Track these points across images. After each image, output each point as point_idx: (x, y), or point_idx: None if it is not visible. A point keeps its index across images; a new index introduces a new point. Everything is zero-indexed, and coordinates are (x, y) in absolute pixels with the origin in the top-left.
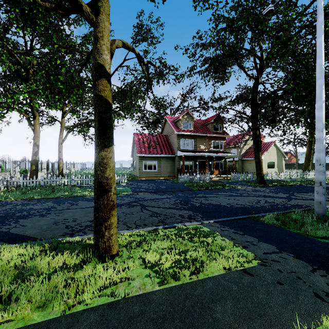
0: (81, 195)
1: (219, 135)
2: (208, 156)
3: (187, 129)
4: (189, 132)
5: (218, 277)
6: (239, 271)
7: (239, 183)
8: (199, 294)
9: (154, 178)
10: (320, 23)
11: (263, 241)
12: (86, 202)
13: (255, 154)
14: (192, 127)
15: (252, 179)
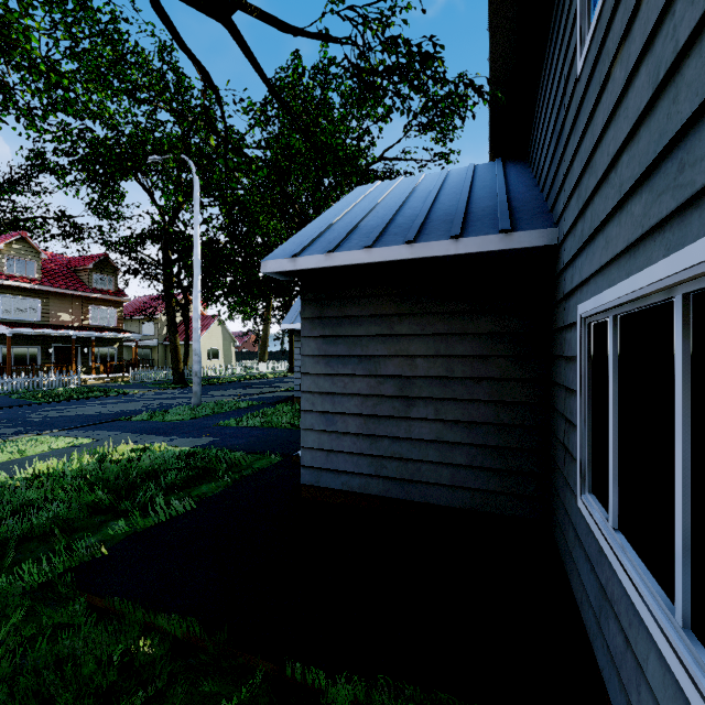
0: None
1: (108, 297)
2: (82, 337)
3: (22, 276)
4: (28, 282)
5: (43, 453)
6: (68, 447)
7: (142, 385)
8: (18, 462)
9: None
10: (197, 213)
11: (113, 431)
12: None
13: (170, 337)
14: (37, 273)
15: (170, 378)
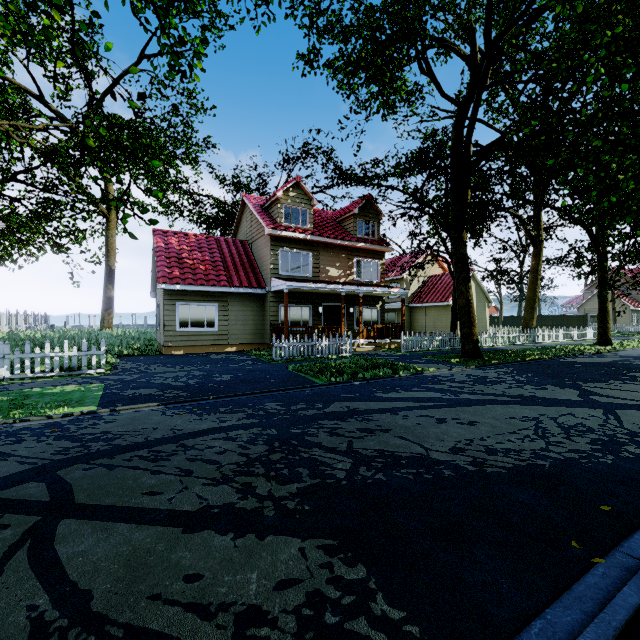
0: None
1: (372, 247)
2: (347, 295)
3: (296, 226)
4: (301, 233)
5: None
6: None
7: (423, 358)
8: None
9: (211, 349)
10: None
11: None
12: None
13: (458, 288)
14: (309, 222)
15: (444, 347)
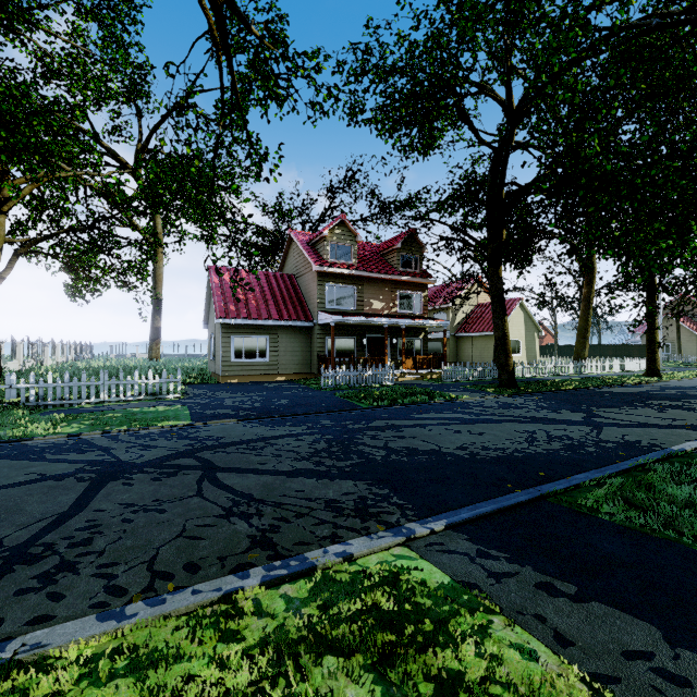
0: (20, 434)
1: (414, 280)
2: (391, 326)
3: (341, 262)
4: (346, 268)
5: None
6: None
7: (461, 387)
8: None
9: (262, 378)
10: None
11: (692, 645)
12: (11, 465)
13: (495, 321)
14: (353, 258)
15: (484, 377)
